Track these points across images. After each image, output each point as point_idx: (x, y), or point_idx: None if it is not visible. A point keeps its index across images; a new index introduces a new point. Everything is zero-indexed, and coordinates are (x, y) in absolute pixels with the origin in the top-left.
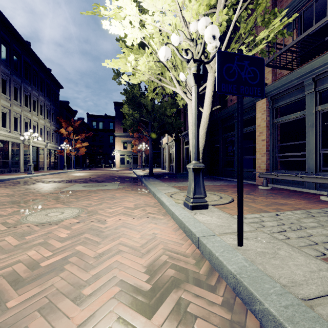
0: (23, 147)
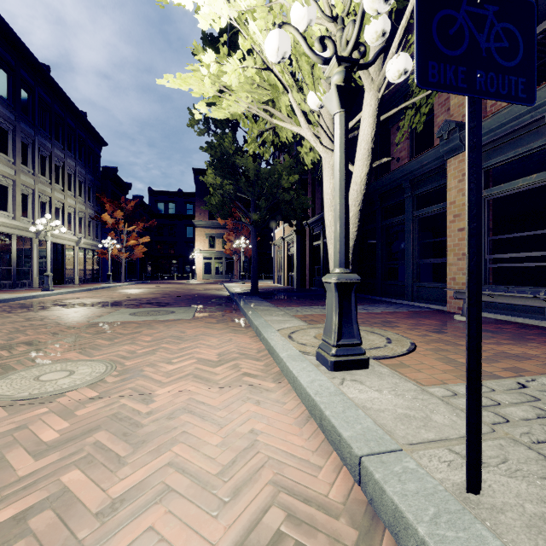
0: (38, 244)
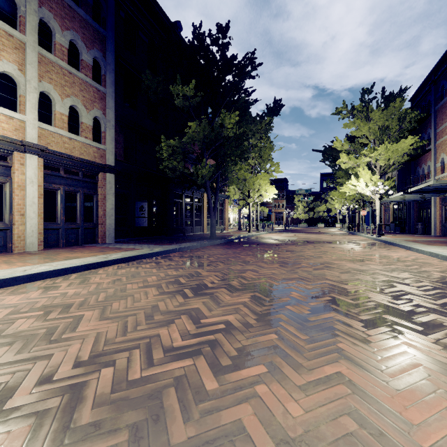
0: None
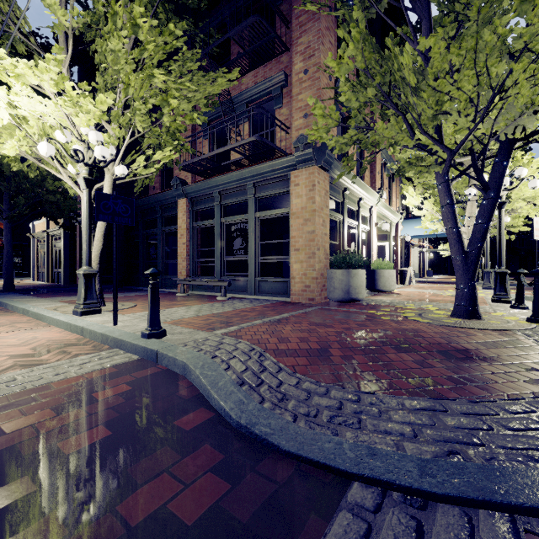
0: None
